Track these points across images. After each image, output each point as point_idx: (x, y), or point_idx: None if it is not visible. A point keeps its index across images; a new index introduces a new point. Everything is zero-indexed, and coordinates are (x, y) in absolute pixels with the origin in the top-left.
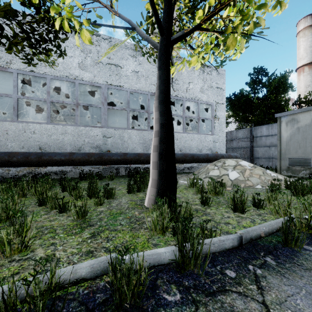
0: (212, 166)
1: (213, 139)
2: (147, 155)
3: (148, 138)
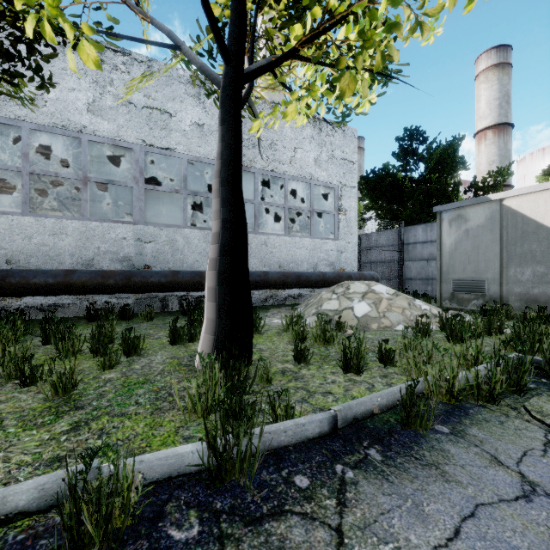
0: (328, 294)
1: (337, 246)
2: None
3: None
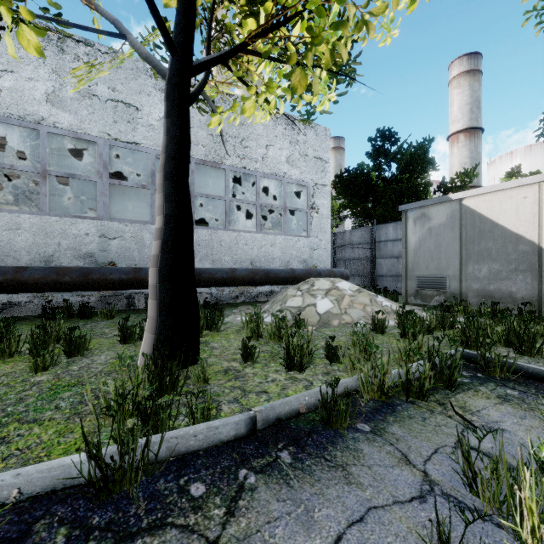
0: (293, 291)
1: (310, 244)
2: None
3: None
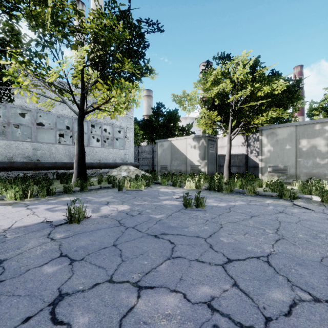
0: (114, 170)
1: (124, 152)
2: (72, 163)
3: (73, 151)
